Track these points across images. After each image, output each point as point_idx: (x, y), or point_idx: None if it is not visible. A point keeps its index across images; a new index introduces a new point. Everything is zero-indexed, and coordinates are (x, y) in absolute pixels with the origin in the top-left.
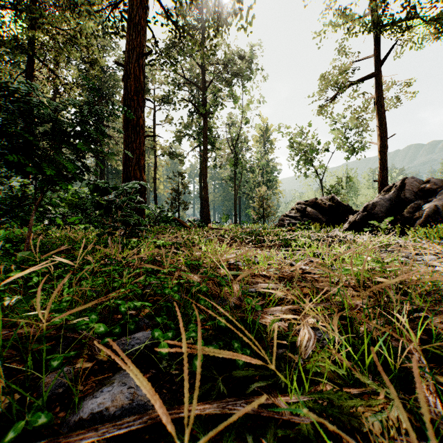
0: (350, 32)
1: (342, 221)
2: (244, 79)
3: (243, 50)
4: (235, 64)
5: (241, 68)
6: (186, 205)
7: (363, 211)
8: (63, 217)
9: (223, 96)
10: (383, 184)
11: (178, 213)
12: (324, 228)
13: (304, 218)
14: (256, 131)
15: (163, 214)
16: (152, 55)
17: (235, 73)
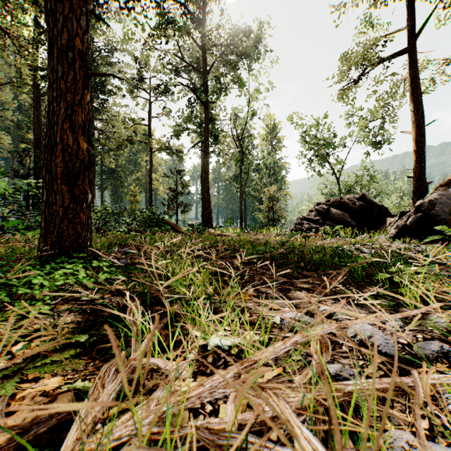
0: (376, 4)
1: (377, 225)
2: (252, 59)
3: (250, 27)
4: (241, 41)
5: (249, 47)
6: (185, 207)
7: (415, 212)
8: (3, 219)
9: (228, 84)
10: (420, 180)
11: (177, 216)
12: (355, 233)
13: (328, 221)
14: (262, 128)
15: (158, 218)
16: (144, 31)
17: (241, 53)
